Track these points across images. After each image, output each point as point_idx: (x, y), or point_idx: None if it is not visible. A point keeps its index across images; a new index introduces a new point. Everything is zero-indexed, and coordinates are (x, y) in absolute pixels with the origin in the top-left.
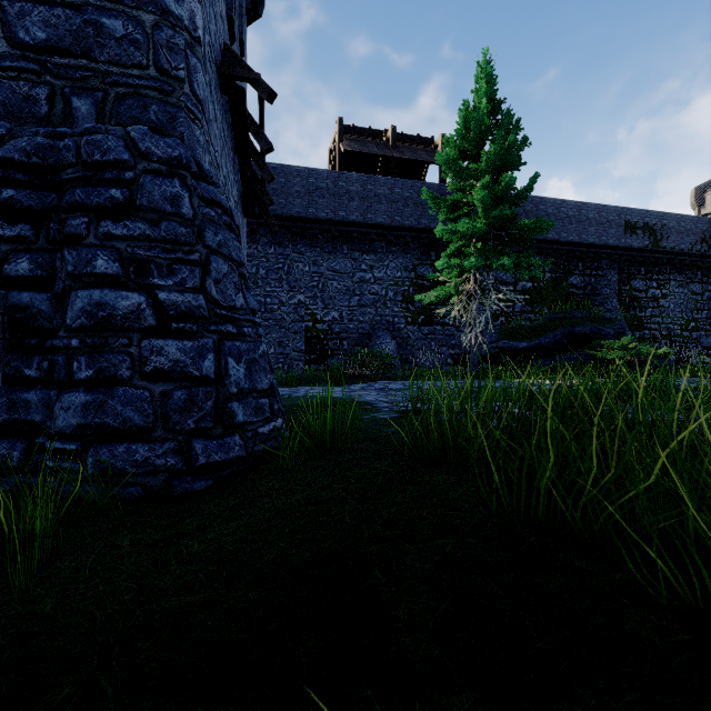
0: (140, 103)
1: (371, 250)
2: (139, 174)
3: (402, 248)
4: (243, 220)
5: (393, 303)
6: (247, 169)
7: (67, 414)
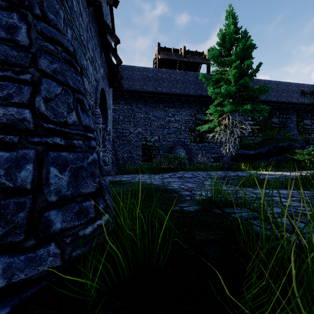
0: None
1: (173, 106)
2: None
3: (189, 105)
4: (109, 90)
5: (184, 132)
6: (108, 59)
7: None
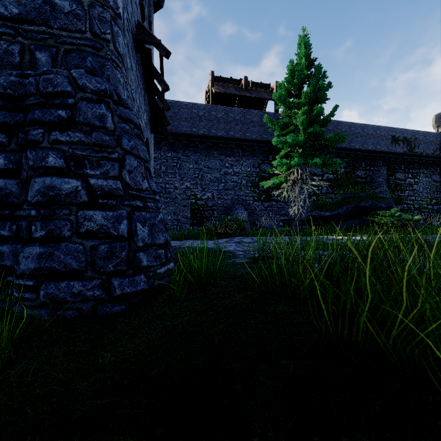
0: (80, 56)
1: (232, 154)
2: (78, 101)
3: (251, 153)
4: (151, 135)
5: (246, 188)
6: (153, 102)
7: (27, 261)
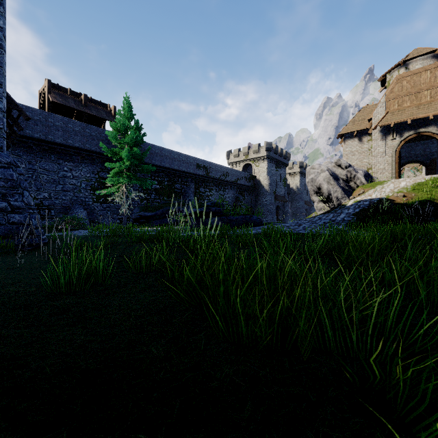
0: None
1: (71, 160)
2: None
3: (91, 161)
4: None
5: (85, 190)
6: None
7: None
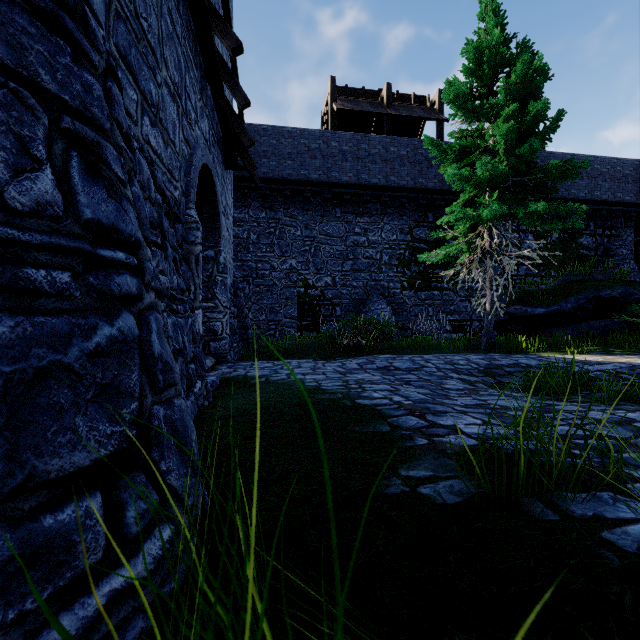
0: None
1: (365, 212)
2: None
3: (398, 209)
4: (226, 174)
5: (388, 268)
6: (219, 98)
7: None
